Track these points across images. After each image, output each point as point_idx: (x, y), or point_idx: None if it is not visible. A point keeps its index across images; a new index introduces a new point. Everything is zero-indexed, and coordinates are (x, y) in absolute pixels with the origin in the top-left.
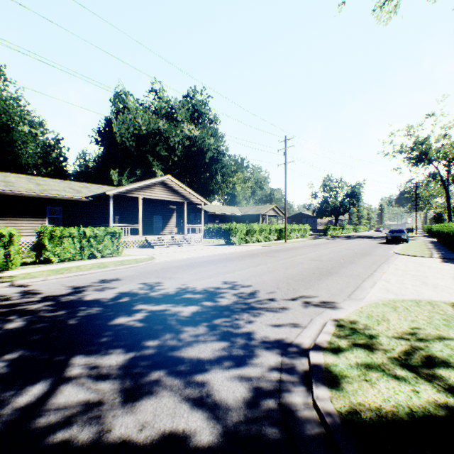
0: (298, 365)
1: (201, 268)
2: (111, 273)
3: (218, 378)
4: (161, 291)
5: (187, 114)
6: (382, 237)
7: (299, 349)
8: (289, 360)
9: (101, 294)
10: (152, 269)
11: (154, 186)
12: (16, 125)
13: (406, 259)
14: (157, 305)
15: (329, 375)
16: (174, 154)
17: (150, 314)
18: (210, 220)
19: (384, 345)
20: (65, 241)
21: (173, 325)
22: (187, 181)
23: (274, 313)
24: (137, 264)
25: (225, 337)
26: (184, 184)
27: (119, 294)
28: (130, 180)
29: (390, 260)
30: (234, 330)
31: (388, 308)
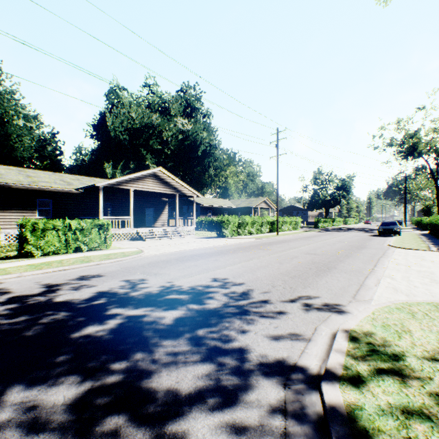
0: (308, 405)
1: (190, 262)
2: (94, 268)
3: (197, 430)
4: (143, 290)
5: (180, 109)
6: (373, 230)
7: (306, 376)
8: (294, 395)
9: (75, 294)
10: (139, 263)
11: (145, 178)
12: (11, 119)
13: (405, 253)
14: (136, 308)
15: (355, 429)
16: (168, 148)
17: (125, 321)
18: (202, 213)
19: (417, 372)
20: (49, 234)
21: (149, 338)
22: (180, 175)
23: (271, 319)
24: (124, 258)
25: (212, 356)
26: (177, 177)
27: (95, 294)
28: (124, 173)
29: (388, 254)
30: (223, 346)
31: (405, 314)
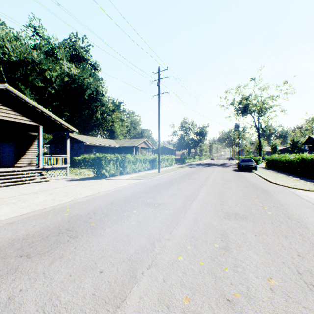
0: None
1: None
2: None
3: None
4: None
5: (67, 54)
6: (225, 165)
7: None
8: None
9: None
10: None
11: None
12: None
13: None
14: None
15: None
16: (52, 88)
17: None
18: (87, 151)
19: None
20: None
21: None
22: (67, 115)
23: None
24: None
25: None
26: (64, 117)
27: None
28: None
29: None
30: None
31: None
